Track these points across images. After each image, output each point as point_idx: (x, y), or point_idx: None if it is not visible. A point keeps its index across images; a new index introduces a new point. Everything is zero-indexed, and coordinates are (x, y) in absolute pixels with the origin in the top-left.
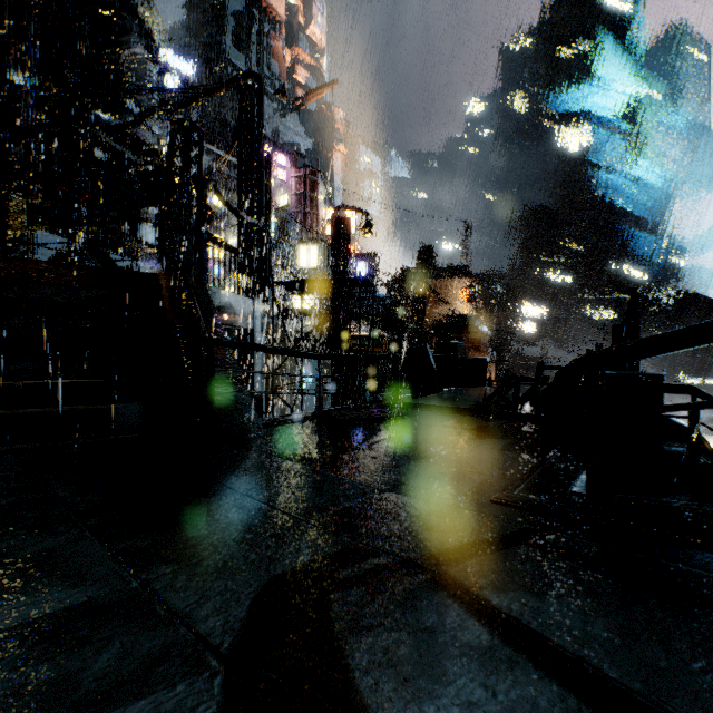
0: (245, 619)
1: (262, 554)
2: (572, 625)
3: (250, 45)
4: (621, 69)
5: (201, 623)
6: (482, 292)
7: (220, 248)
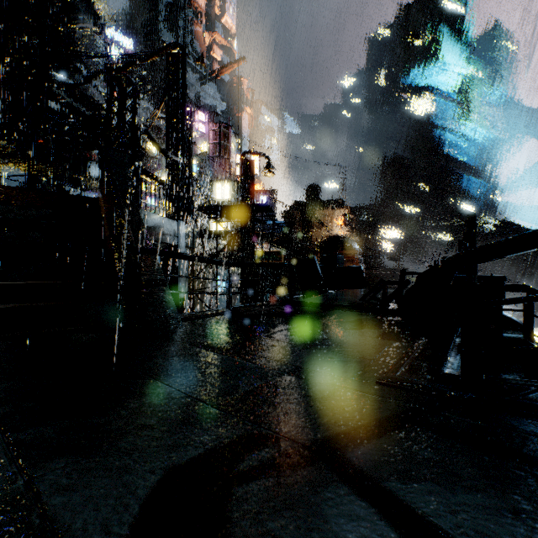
0: (130, 530)
1: (163, 442)
2: (500, 533)
3: (177, 28)
4: (456, 55)
5: (77, 537)
6: (354, 219)
7: (151, 180)
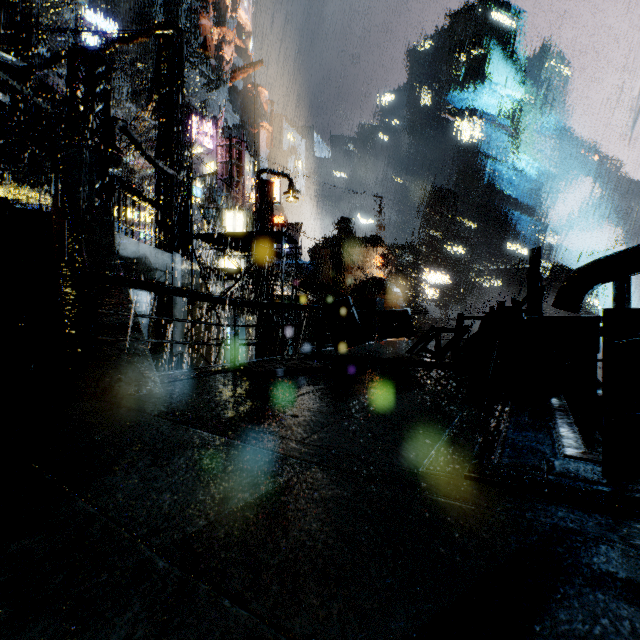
0: None
1: None
2: None
3: (177, 19)
4: (506, 75)
5: None
6: (394, 260)
7: (133, 197)
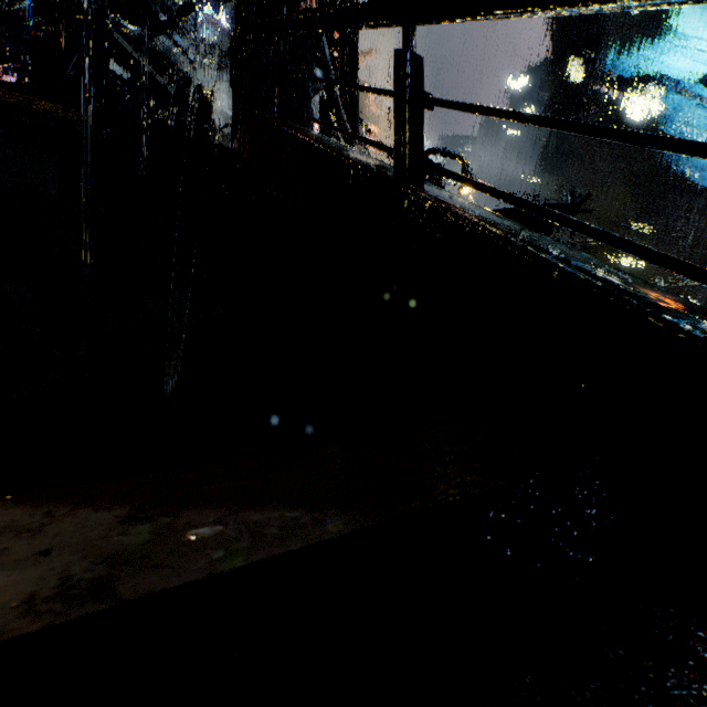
0: None
1: None
2: None
3: None
4: (701, 22)
5: None
6: None
7: None
